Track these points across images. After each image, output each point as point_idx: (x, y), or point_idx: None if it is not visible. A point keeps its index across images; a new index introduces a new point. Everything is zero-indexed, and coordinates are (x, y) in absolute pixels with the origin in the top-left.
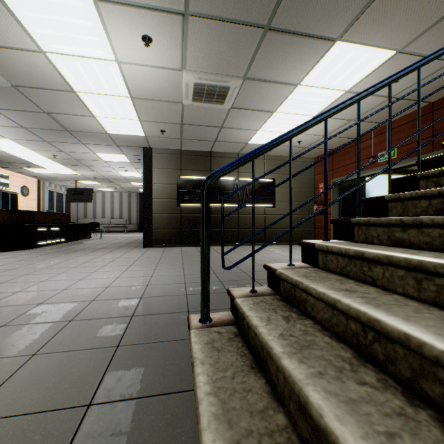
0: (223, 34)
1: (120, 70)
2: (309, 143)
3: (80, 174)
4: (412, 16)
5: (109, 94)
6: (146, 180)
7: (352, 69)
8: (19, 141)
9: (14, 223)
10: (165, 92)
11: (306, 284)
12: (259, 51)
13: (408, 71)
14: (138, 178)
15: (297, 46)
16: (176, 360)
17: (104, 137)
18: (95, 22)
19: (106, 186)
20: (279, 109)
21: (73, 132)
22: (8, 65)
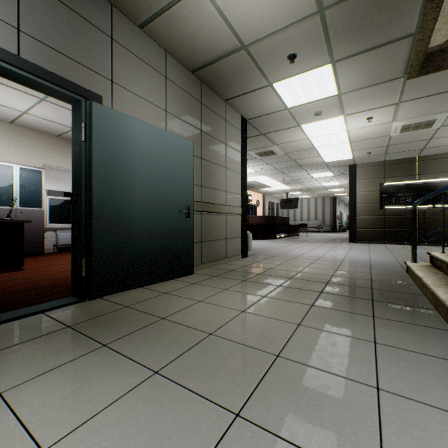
0: (427, 100)
1: (347, 133)
2: None
3: (291, 188)
4: None
5: (335, 144)
6: (351, 190)
7: None
8: (269, 175)
9: (268, 224)
10: (376, 134)
11: None
12: None
13: None
14: (335, 186)
15: None
16: (399, 273)
17: (321, 164)
18: (340, 122)
19: (306, 194)
20: None
21: (302, 166)
22: (288, 147)
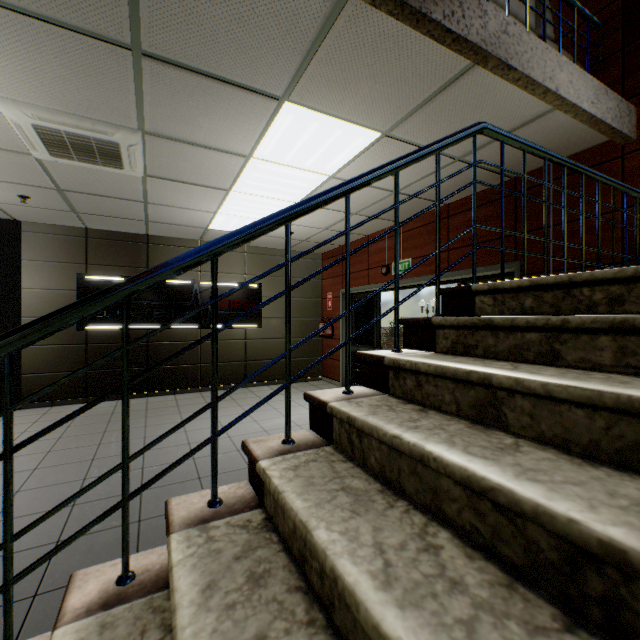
0: (42, 41)
1: None
2: (306, 236)
3: None
4: (386, 87)
5: None
6: (7, 282)
7: (326, 147)
8: None
9: None
10: None
11: None
12: (145, 90)
13: (325, 201)
14: None
15: (217, 96)
16: None
17: None
18: None
19: None
20: (237, 188)
21: None
22: None
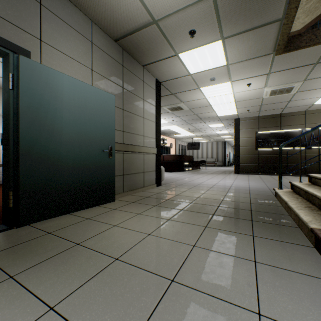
0: (288, 72)
1: (233, 95)
2: None
3: (195, 135)
4: None
5: (225, 103)
6: (236, 137)
7: None
8: (179, 125)
9: (178, 160)
10: (253, 96)
11: (317, 176)
12: (312, 70)
13: None
14: (225, 133)
15: None
16: (270, 197)
17: (215, 118)
18: (228, 86)
19: (205, 139)
20: None
21: (202, 119)
22: (192, 104)
